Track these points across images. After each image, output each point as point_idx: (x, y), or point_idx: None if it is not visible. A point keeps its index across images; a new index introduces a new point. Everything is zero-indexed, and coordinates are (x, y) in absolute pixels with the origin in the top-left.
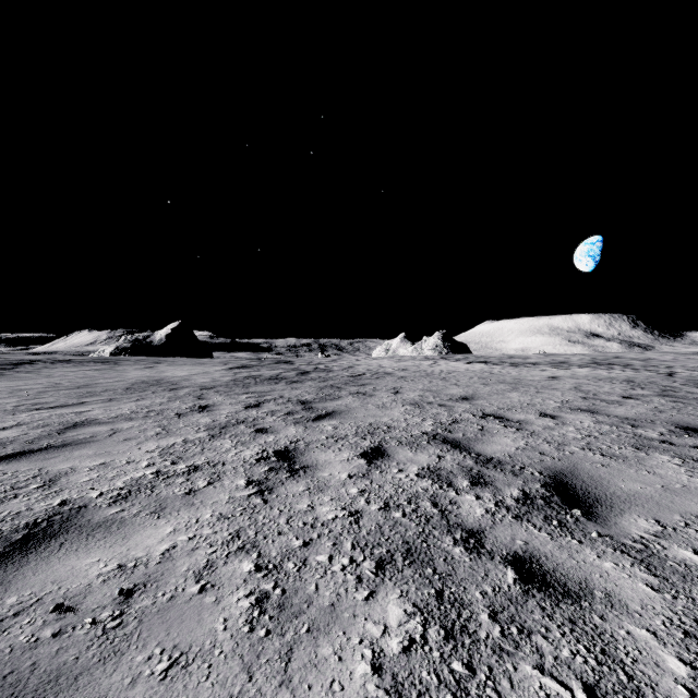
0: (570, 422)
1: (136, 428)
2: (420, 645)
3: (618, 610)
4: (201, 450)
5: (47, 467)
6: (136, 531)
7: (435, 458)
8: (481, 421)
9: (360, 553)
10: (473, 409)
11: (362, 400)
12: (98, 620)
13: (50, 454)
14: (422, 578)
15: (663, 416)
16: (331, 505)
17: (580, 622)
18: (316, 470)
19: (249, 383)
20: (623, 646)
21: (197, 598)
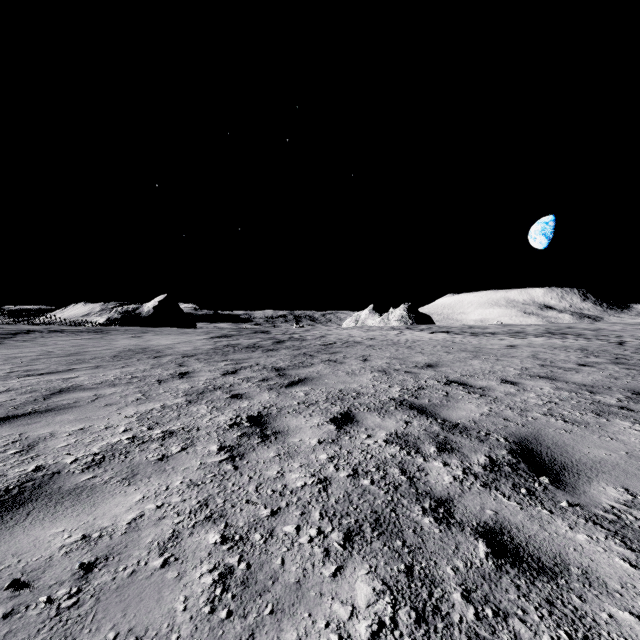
0: (531, 389)
1: (118, 393)
2: (390, 629)
3: (597, 589)
4: (177, 416)
5: (28, 432)
6: (105, 499)
7: (403, 424)
8: (446, 387)
9: (328, 523)
10: (438, 376)
11: (333, 367)
12: (54, 598)
13: (33, 419)
14: (391, 551)
15: (619, 382)
16: (300, 472)
17: (558, 602)
18: (287, 436)
19: (228, 351)
20: (606, 631)
21: (159, 573)
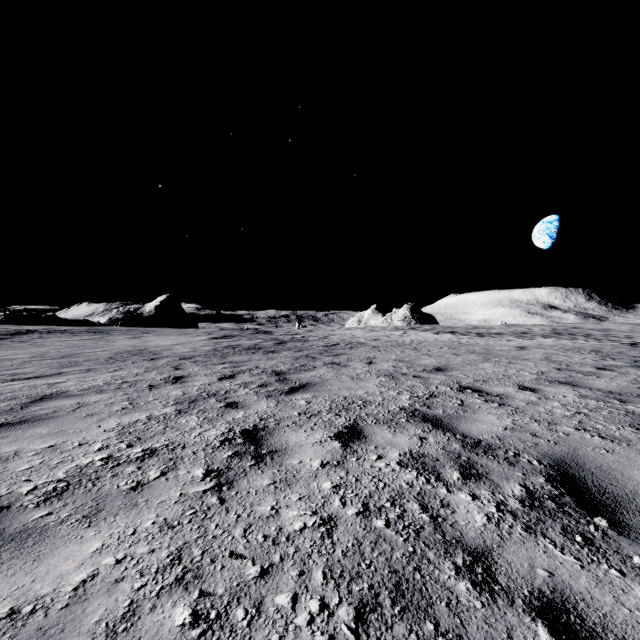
0: (553, 396)
1: (104, 401)
2: None
3: None
4: (163, 429)
5: None
6: (55, 548)
7: (417, 440)
8: (459, 395)
9: (334, 591)
10: (449, 381)
11: (336, 371)
12: None
13: (1, 433)
14: None
15: None
16: (299, 507)
17: None
18: (285, 456)
19: (227, 353)
20: None
21: None
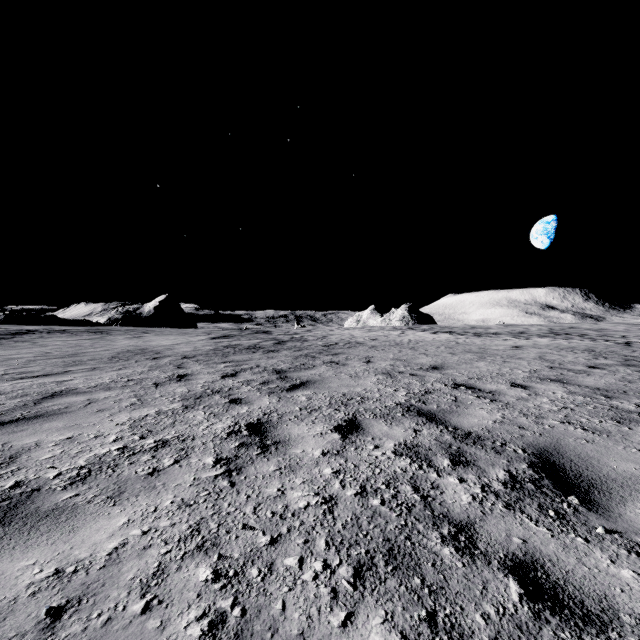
0: (543, 393)
1: (112, 398)
2: None
3: None
4: (172, 423)
5: (12, 441)
6: (86, 522)
7: (411, 432)
8: (453, 391)
9: (335, 554)
10: (444, 379)
11: (335, 370)
12: None
13: (19, 426)
14: (409, 592)
15: (634, 386)
16: (302, 489)
17: None
18: (289, 446)
19: (228, 352)
20: None
21: (139, 621)
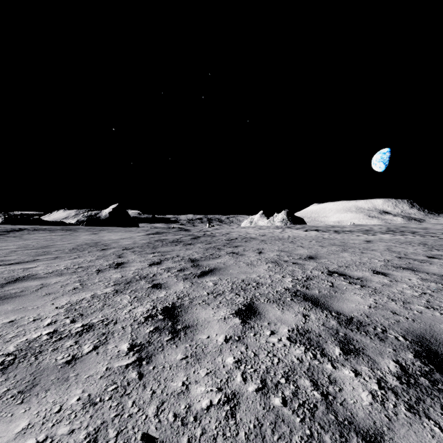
0: (401, 279)
1: (61, 282)
2: None
3: None
4: (101, 307)
5: None
6: None
7: (301, 317)
8: (329, 278)
9: None
10: (320, 267)
11: (236, 259)
12: None
13: None
14: None
15: None
16: (206, 383)
17: None
18: (196, 331)
19: (157, 245)
20: None
21: None
